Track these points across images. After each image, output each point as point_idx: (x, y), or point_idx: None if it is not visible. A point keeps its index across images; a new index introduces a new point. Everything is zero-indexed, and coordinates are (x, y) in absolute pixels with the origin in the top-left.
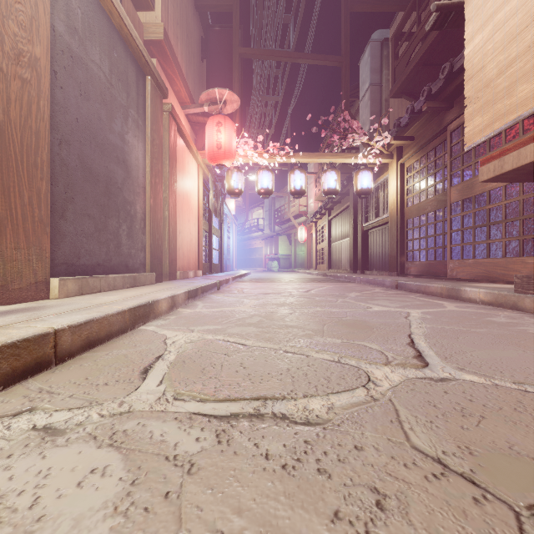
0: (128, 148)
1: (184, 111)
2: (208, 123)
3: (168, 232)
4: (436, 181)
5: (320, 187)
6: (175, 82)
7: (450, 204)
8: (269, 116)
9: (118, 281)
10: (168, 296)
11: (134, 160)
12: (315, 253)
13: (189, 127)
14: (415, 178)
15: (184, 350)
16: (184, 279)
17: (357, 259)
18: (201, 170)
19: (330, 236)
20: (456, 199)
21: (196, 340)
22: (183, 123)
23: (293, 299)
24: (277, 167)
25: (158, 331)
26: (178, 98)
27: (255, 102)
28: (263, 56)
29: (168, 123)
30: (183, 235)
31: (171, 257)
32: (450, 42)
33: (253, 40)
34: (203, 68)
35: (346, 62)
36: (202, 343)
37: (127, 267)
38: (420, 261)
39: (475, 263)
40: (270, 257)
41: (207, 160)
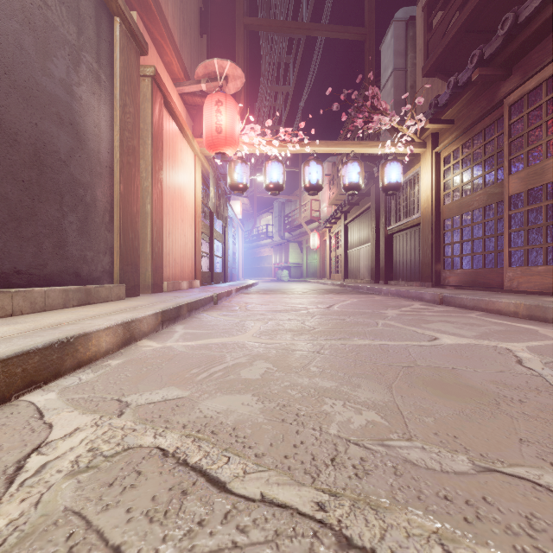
0: (79, 106)
1: (178, 89)
2: (205, 102)
3: (151, 231)
4: (486, 170)
5: (335, 189)
6: (165, 50)
7: (509, 197)
8: (279, 110)
9: (54, 297)
10: (117, 323)
11: (92, 127)
12: (329, 261)
13: (185, 110)
14: (456, 169)
15: (28, 532)
16: (173, 292)
17: (379, 267)
18: (199, 162)
19: (346, 242)
20: (518, 190)
21: (107, 453)
22: (177, 103)
23: (314, 322)
24: (287, 168)
25: (48, 412)
26: (170, 72)
27: (263, 92)
28: (272, 27)
29: (151, 91)
30: (175, 237)
31: (155, 263)
32: (503, 0)
33: (260, 16)
34: (202, 45)
35: (370, 35)
36: (111, 474)
37: (78, 276)
38: (463, 269)
39: (547, 271)
40: (280, 266)
41: (206, 150)
